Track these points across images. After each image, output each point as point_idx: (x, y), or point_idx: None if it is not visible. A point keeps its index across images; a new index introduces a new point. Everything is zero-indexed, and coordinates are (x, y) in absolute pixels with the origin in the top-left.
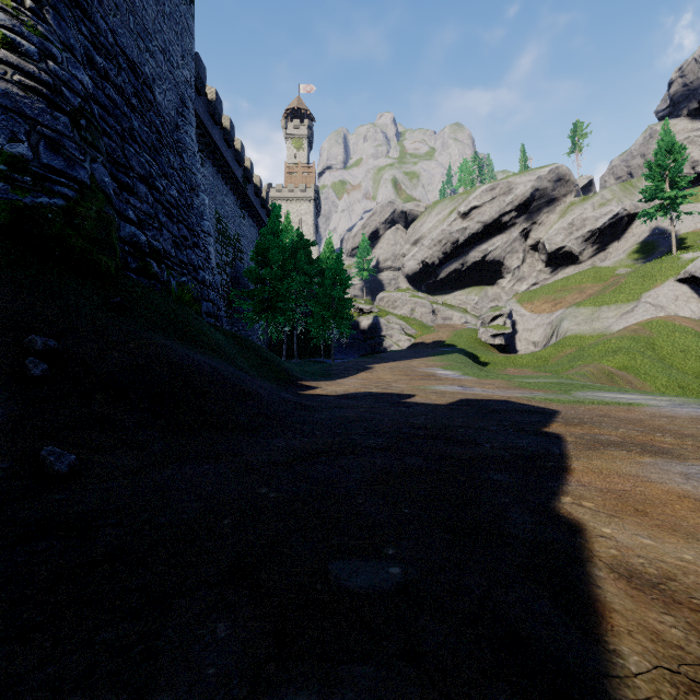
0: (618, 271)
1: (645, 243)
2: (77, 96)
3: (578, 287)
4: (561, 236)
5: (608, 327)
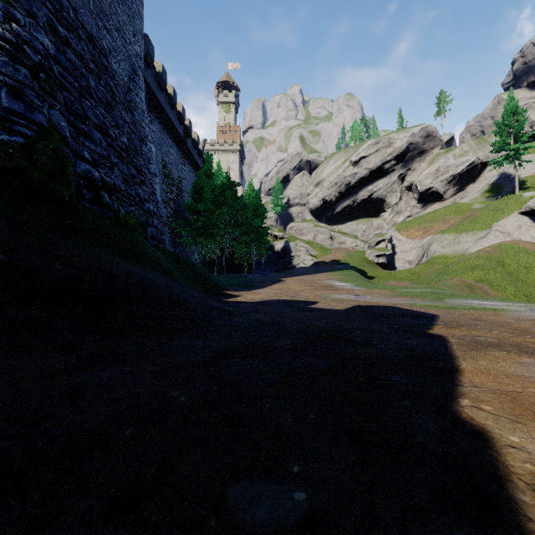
0: (474, 206)
1: (495, 184)
2: (37, 54)
3: (442, 218)
4: (430, 179)
5: (467, 249)
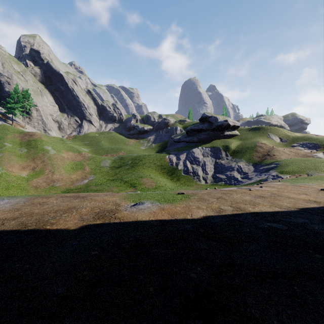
0: None
1: None
2: None
3: None
4: None
5: None
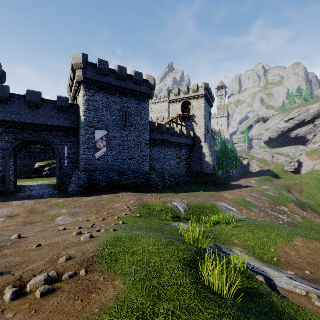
0: None
1: None
2: (214, 162)
3: None
4: None
5: None
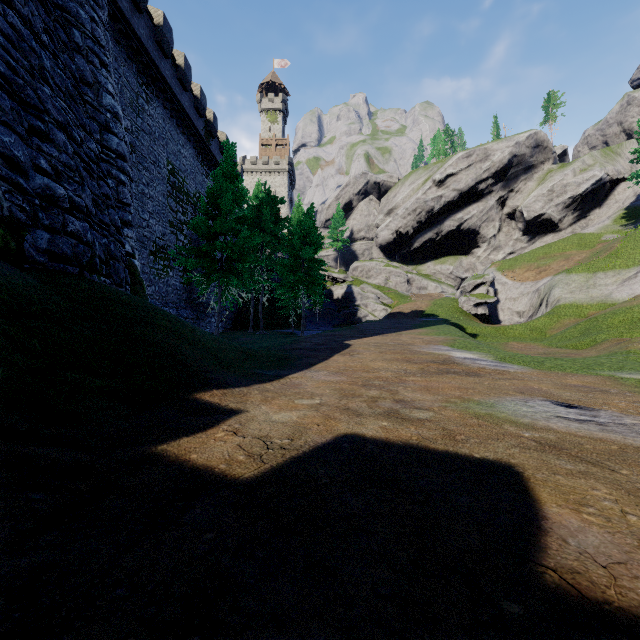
0: (605, 237)
1: (632, 208)
2: None
3: (562, 254)
4: (540, 203)
5: (609, 295)
